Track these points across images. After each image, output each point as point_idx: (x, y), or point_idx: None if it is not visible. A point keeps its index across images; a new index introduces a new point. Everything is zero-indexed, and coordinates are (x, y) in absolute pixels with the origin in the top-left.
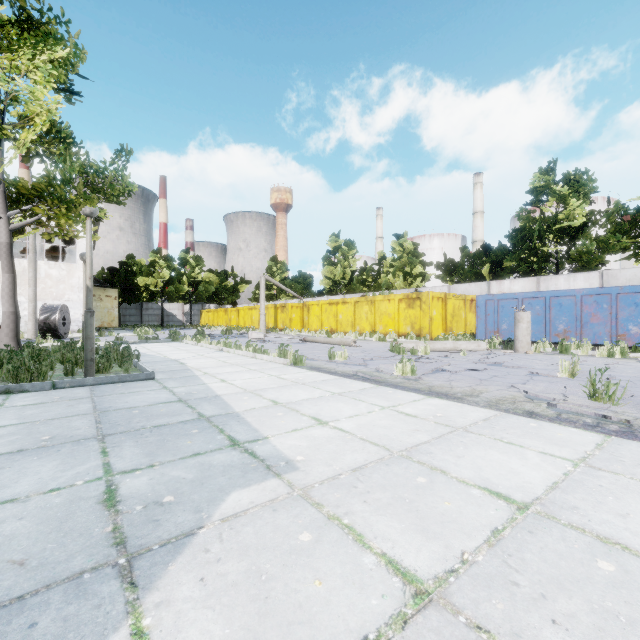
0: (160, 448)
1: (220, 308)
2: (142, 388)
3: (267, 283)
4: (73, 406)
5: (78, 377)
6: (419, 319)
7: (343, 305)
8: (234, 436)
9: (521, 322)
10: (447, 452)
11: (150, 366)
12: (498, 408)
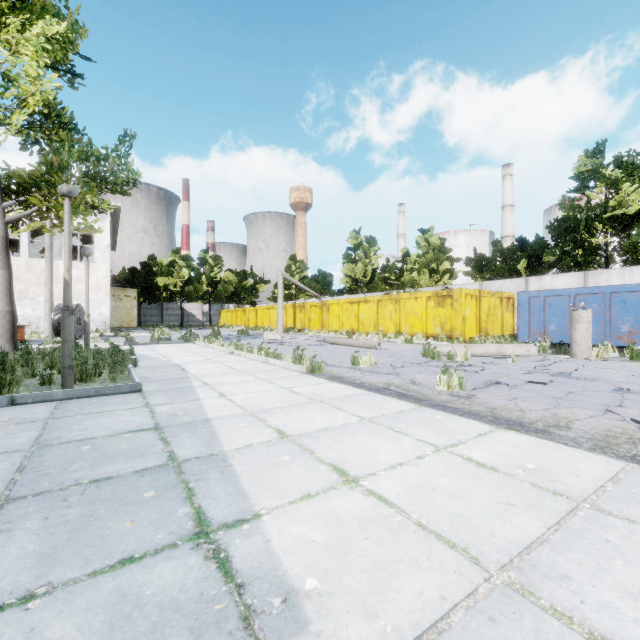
0: (73, 539)
1: (238, 308)
2: (118, 405)
3: (286, 282)
4: (12, 435)
5: (55, 387)
6: (450, 319)
7: (365, 304)
8: (206, 510)
9: (580, 322)
10: (598, 576)
11: (146, 373)
12: (617, 453)
